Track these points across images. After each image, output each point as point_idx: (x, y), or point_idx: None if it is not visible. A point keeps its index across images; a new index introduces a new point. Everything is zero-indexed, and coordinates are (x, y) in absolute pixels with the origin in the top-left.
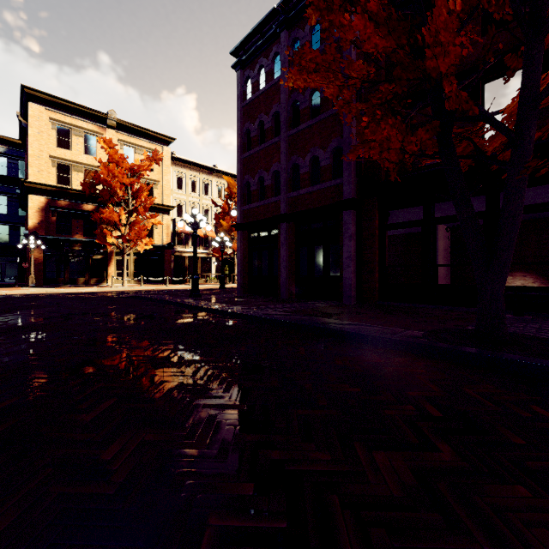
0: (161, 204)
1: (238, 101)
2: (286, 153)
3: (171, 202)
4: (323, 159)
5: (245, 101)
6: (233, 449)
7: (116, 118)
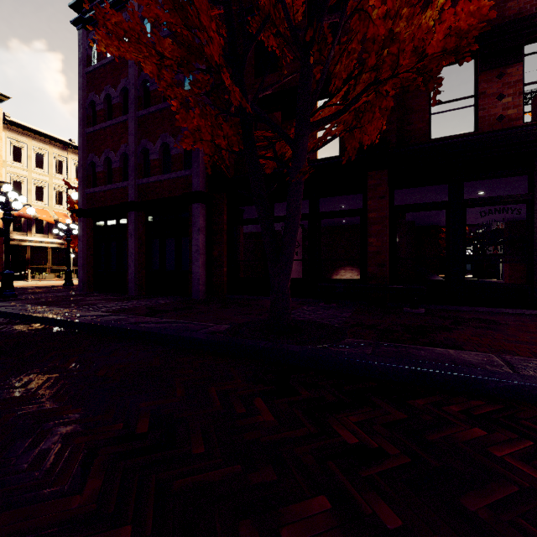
0: None
1: (81, 65)
2: (135, 134)
3: (4, 177)
4: (174, 148)
5: (89, 67)
6: None
7: None
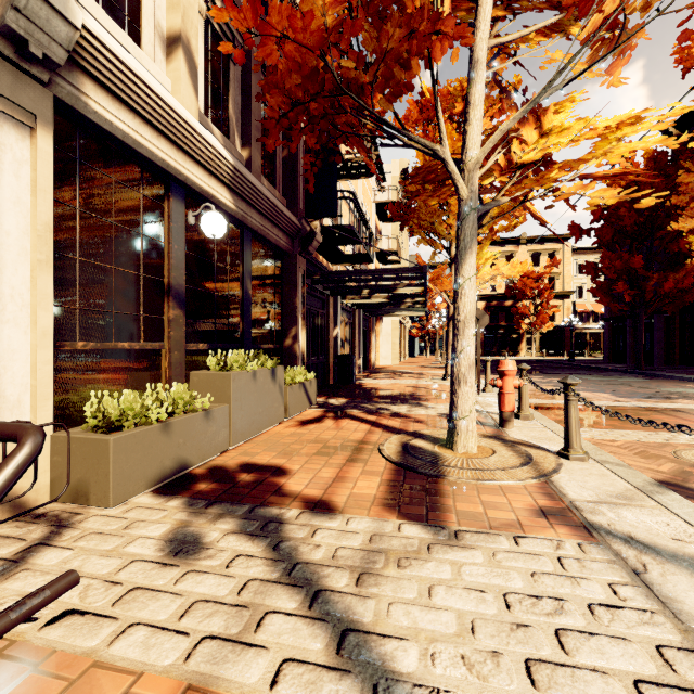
0: (562, 291)
1: None
2: None
3: (572, 287)
4: None
5: None
6: (548, 370)
7: (526, 237)
